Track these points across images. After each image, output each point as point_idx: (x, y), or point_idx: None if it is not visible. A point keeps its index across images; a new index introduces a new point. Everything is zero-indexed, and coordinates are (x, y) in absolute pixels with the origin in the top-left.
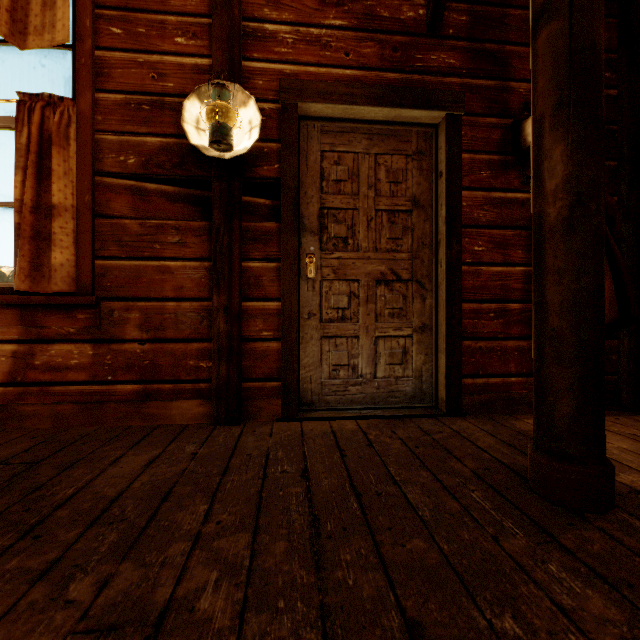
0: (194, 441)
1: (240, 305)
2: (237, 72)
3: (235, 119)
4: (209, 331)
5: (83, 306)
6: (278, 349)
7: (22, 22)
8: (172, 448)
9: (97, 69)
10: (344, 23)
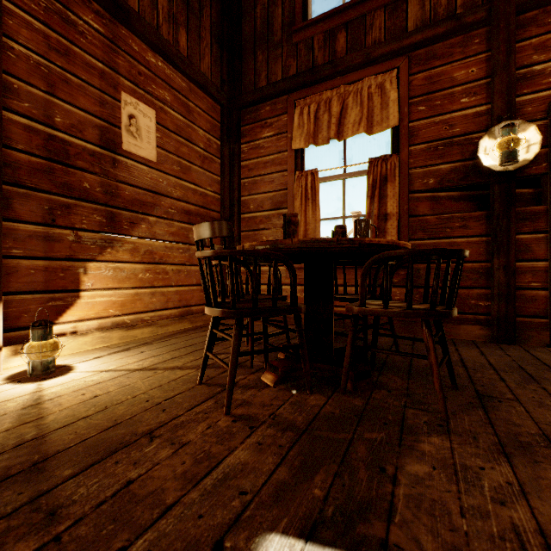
0: (493, 349)
1: (515, 265)
2: (513, 109)
3: (521, 144)
4: (485, 282)
5: (403, 267)
6: (545, 296)
7: (369, 121)
8: (484, 350)
9: (410, 134)
10: None
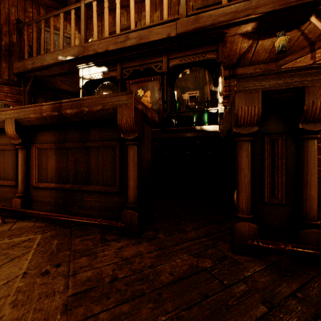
0: None
1: None
2: None
3: None
4: None
5: None
6: None
7: None
8: None
9: None
10: (12, 100)
